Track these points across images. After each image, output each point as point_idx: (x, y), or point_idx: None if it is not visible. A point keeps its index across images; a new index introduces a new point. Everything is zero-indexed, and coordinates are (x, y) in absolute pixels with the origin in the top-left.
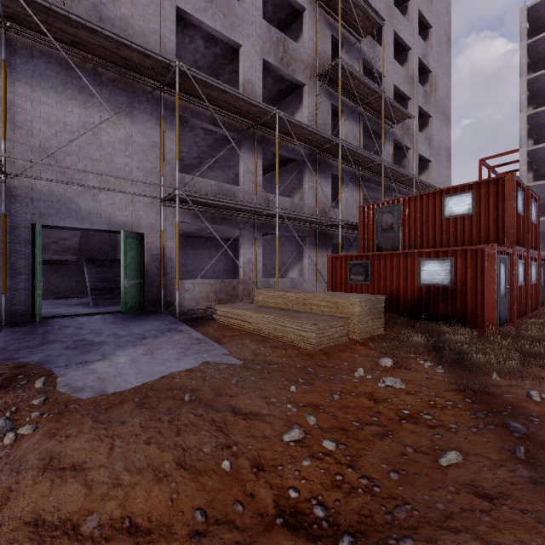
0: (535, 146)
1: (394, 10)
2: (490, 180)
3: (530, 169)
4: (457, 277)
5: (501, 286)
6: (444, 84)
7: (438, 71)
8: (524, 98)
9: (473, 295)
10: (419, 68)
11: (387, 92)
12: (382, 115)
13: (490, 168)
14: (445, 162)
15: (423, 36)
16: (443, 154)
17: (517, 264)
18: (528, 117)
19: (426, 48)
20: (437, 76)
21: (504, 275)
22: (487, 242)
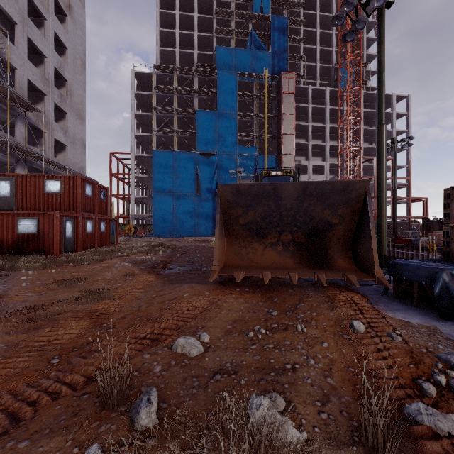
0: (138, 154)
1: (28, 20)
2: (70, 176)
3: (138, 166)
4: (40, 228)
5: (67, 233)
6: (79, 94)
7: (73, 82)
8: (133, 124)
9: (49, 238)
10: (57, 73)
11: (21, 82)
12: (8, 103)
13: (119, 159)
14: (81, 149)
15: (62, 50)
16: (78, 143)
17: (85, 222)
18: (136, 135)
19: (62, 62)
20: (73, 86)
21: (71, 227)
22: (69, 209)
